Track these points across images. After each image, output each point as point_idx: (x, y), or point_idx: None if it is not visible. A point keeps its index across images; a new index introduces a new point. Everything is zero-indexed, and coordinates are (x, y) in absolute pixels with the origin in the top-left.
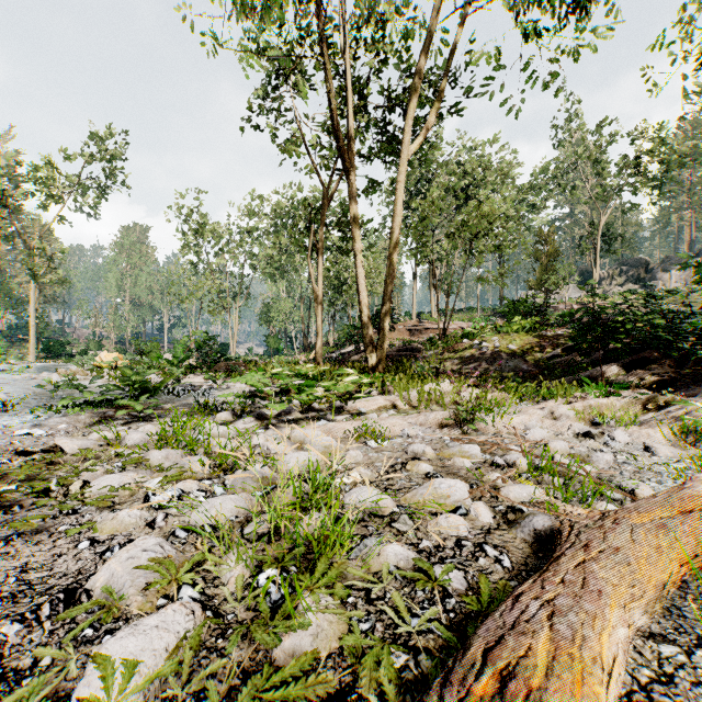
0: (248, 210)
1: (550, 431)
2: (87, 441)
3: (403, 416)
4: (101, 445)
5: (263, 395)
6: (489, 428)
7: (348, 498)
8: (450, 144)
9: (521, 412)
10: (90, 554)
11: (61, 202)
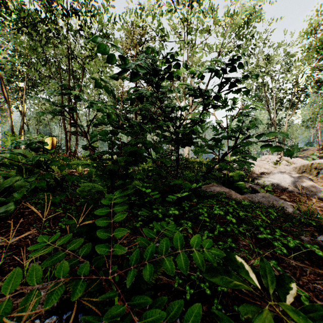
0: None
1: None
2: None
3: None
4: None
5: None
6: None
7: None
8: None
9: None
10: None
11: None
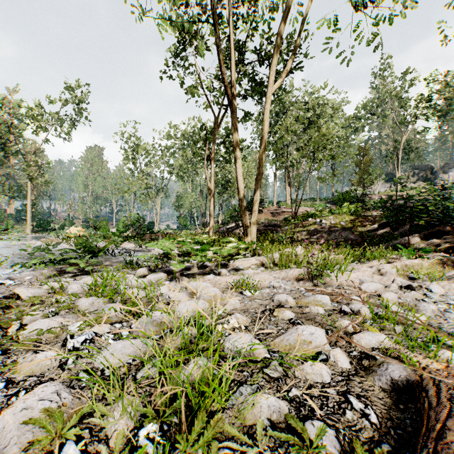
0: (166, 135)
1: (380, 284)
2: (39, 290)
3: (269, 272)
4: (49, 293)
5: (172, 256)
6: (333, 281)
7: (227, 343)
8: (299, 89)
9: (356, 270)
10: (1, 397)
11: (47, 131)
